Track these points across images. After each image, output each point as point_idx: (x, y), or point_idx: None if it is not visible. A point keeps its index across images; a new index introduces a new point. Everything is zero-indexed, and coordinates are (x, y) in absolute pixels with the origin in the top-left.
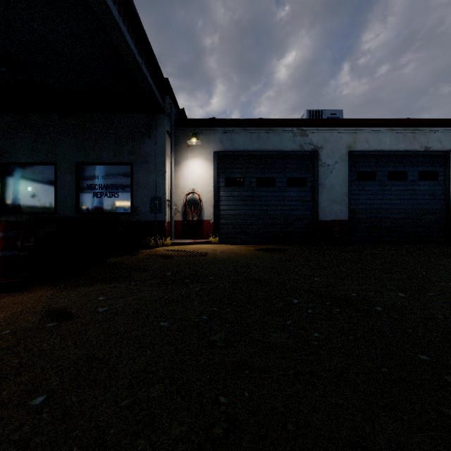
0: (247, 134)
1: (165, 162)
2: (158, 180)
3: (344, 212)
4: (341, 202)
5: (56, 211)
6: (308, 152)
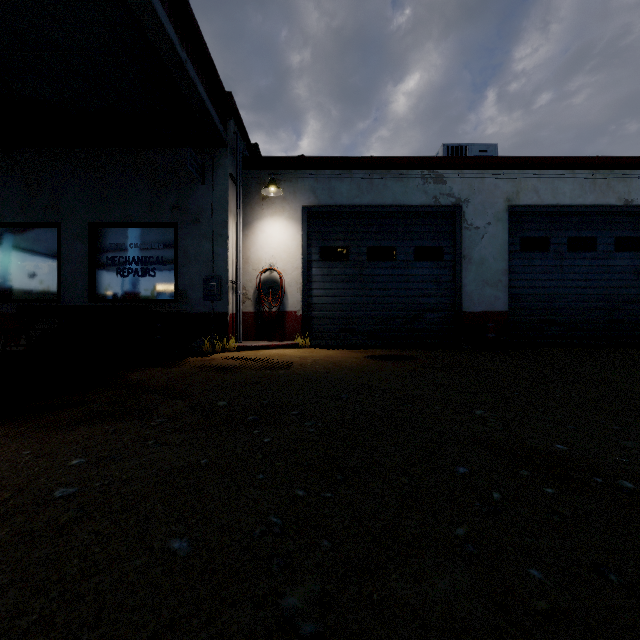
0: (354, 180)
1: (228, 222)
2: (217, 249)
3: (502, 299)
4: (496, 284)
5: (60, 298)
6: (446, 208)
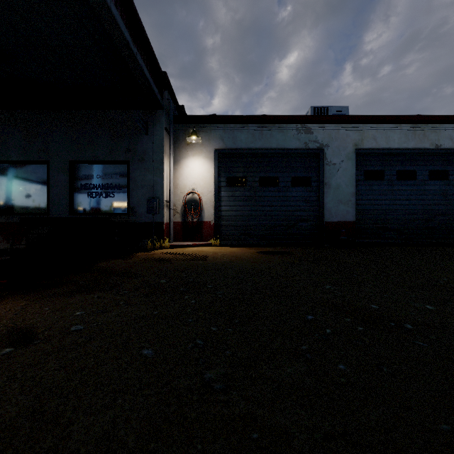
0: (249, 131)
1: (164, 160)
2: (156, 179)
3: (351, 213)
4: (348, 203)
5: (49, 212)
6: (313, 150)
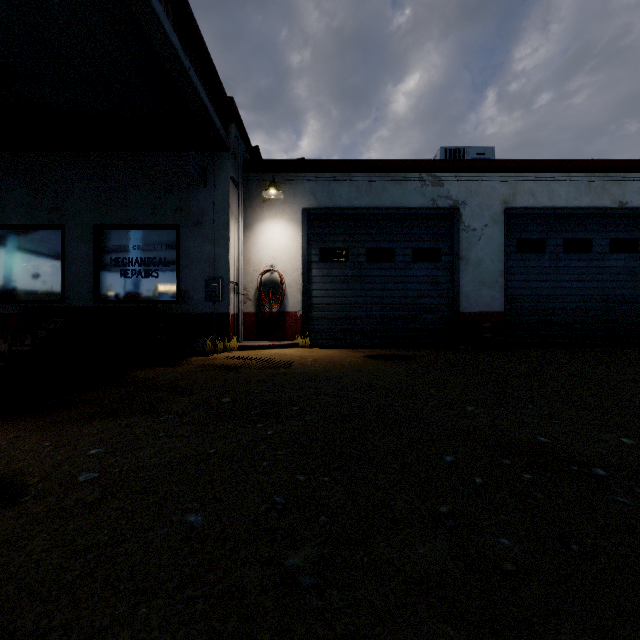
0: (353, 182)
1: (229, 224)
2: (219, 251)
3: (499, 300)
4: (493, 285)
5: (64, 299)
6: (444, 210)
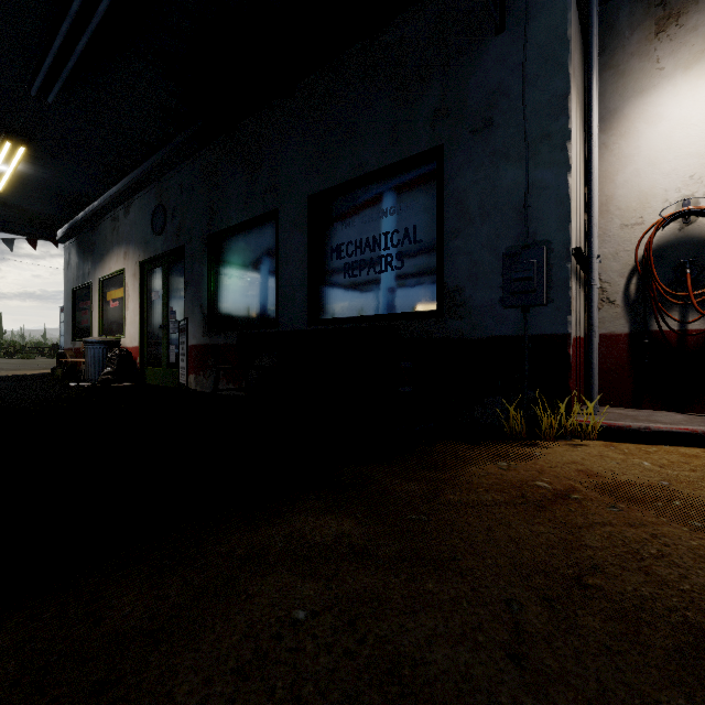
0: None
1: (569, 95)
2: (537, 175)
3: None
4: None
5: (277, 321)
6: None
